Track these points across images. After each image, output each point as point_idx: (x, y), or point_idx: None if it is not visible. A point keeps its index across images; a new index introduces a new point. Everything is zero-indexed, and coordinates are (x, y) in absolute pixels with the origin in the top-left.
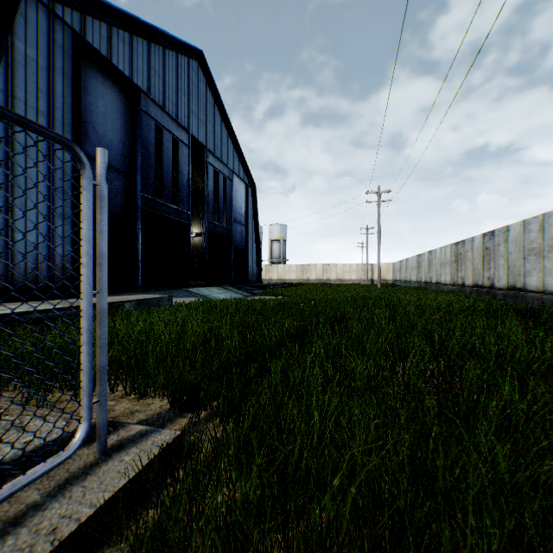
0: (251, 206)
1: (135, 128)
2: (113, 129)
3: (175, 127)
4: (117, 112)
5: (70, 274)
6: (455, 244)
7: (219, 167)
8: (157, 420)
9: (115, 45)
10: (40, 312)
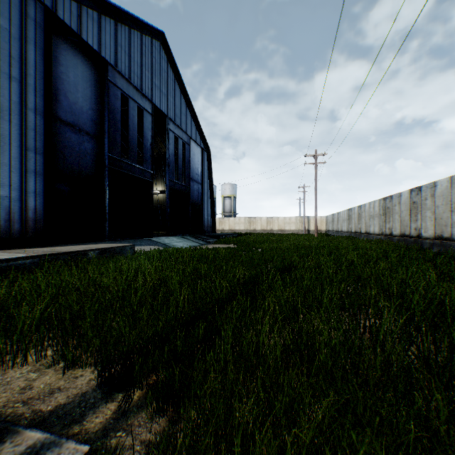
0: (206, 168)
1: (103, 97)
2: (83, 96)
3: (140, 97)
4: (87, 82)
5: (42, 225)
6: (383, 199)
7: (178, 133)
8: (78, 405)
9: (84, 22)
10: (0, 261)
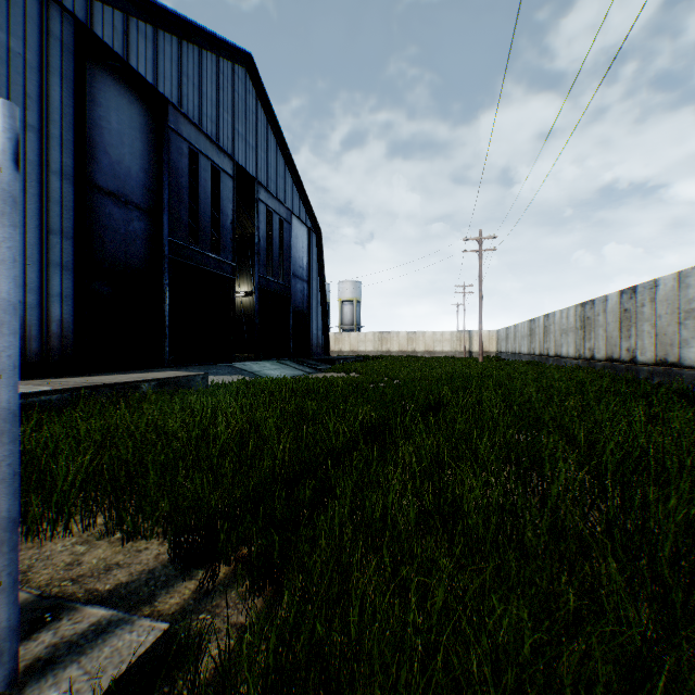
0: (315, 258)
1: (161, 152)
2: (132, 152)
3: (216, 152)
4: (136, 131)
5: (71, 344)
6: (582, 305)
7: (273, 205)
8: (145, 584)
9: (133, 41)
10: None
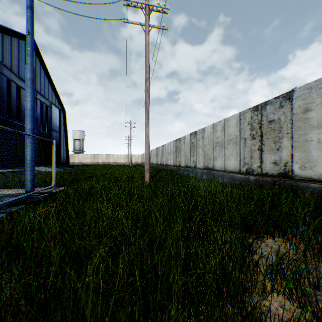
0: (62, 122)
1: None
2: None
3: (19, 80)
4: None
5: None
6: (157, 148)
7: (44, 100)
8: None
9: None
10: None
